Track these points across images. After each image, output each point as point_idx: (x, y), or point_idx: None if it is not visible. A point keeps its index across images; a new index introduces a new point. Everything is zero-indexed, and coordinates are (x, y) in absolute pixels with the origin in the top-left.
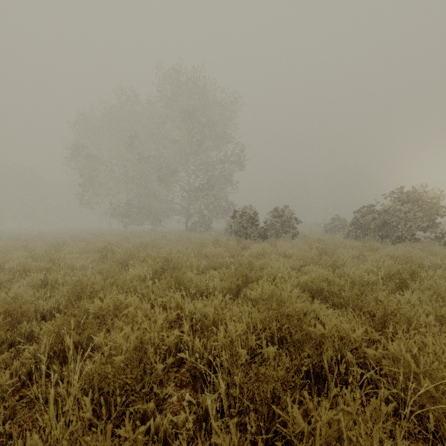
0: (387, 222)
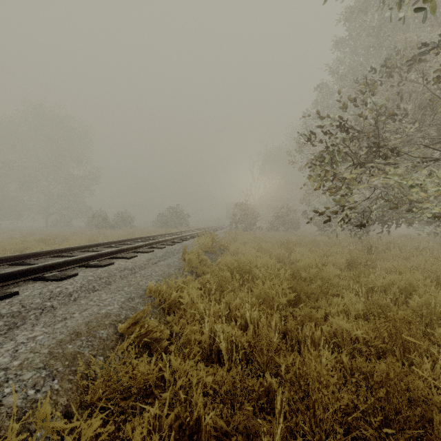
0: (168, 220)
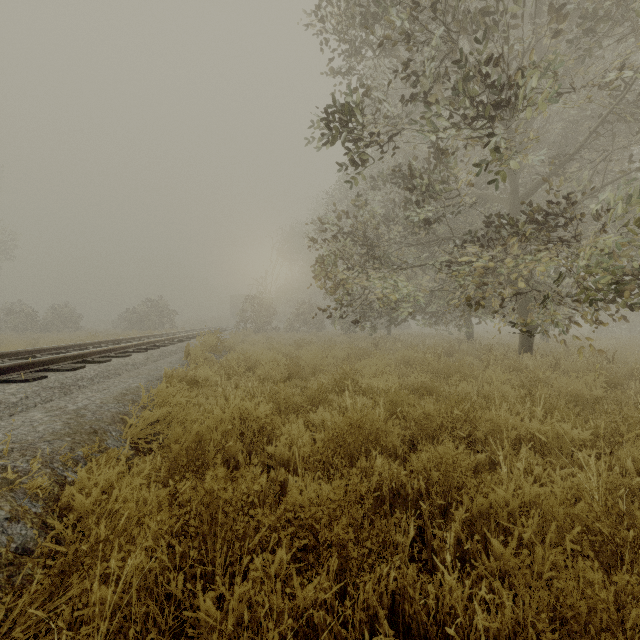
0: (143, 319)
